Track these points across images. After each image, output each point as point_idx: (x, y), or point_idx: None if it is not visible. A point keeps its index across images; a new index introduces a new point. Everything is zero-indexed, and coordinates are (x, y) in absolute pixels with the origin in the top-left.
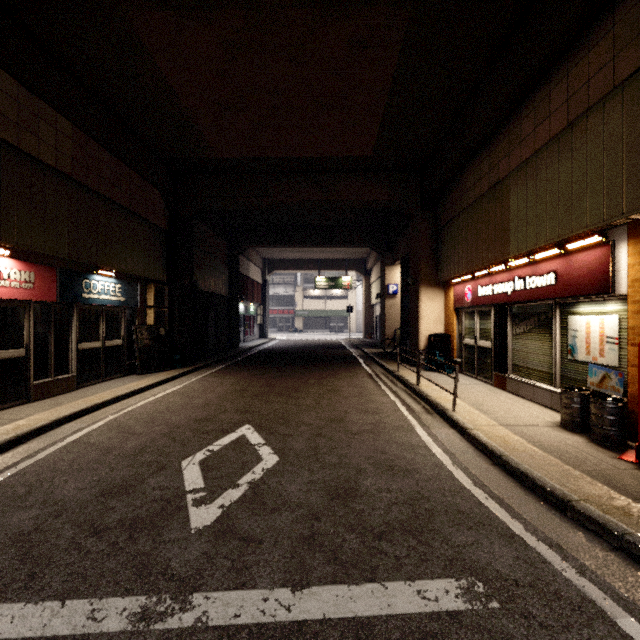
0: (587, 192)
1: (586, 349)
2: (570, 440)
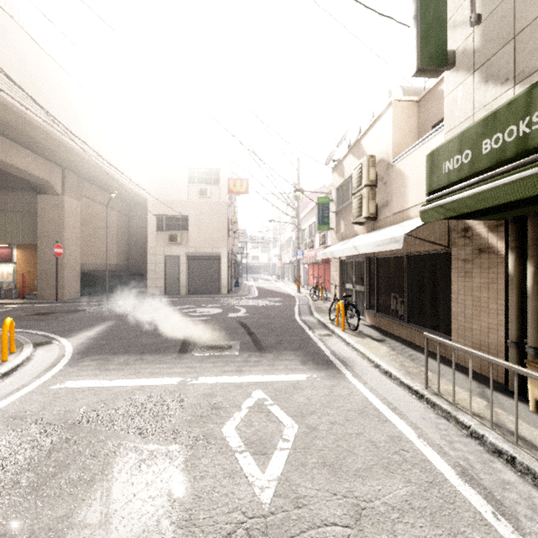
0: (5, 233)
1: (2, 277)
2: (4, 300)
